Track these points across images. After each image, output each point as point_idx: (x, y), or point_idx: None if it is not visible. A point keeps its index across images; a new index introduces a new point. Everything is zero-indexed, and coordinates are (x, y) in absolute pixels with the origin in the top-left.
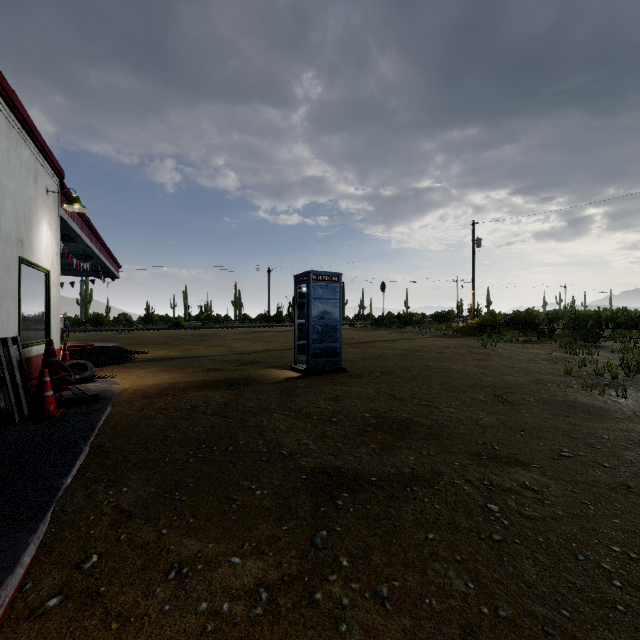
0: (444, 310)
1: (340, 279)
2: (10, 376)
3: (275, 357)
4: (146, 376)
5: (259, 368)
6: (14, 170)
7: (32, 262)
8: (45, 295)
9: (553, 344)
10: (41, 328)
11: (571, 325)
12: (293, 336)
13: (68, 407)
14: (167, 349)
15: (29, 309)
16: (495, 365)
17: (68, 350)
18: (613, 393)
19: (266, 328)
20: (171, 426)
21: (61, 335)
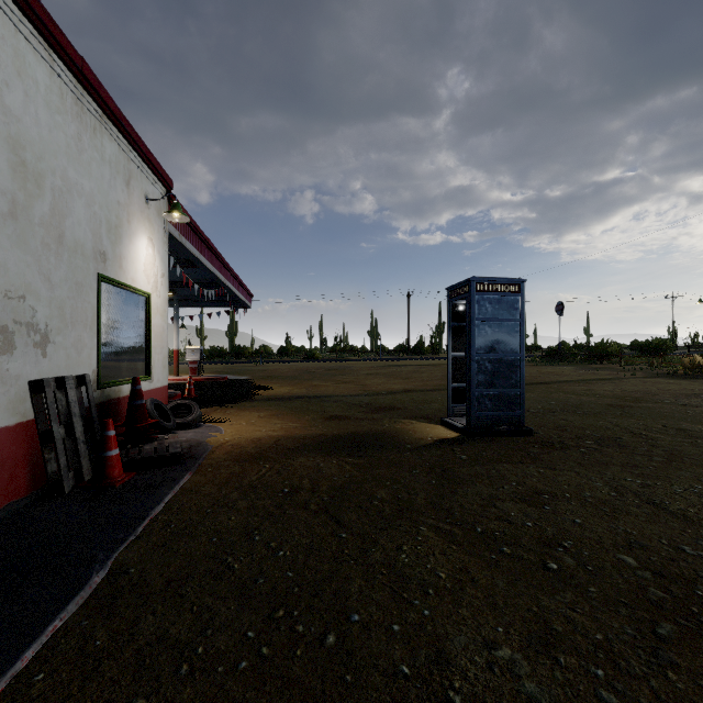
0: (656, 338)
1: (522, 288)
2: (68, 427)
3: (417, 401)
4: (256, 422)
5: (396, 418)
6: (90, 164)
7: (121, 282)
8: (145, 323)
9: None
10: (139, 362)
11: None
12: (439, 372)
13: (143, 469)
14: (294, 385)
15: (119, 339)
16: None
17: (202, 383)
18: None
19: (405, 361)
20: (245, 535)
21: (198, 367)
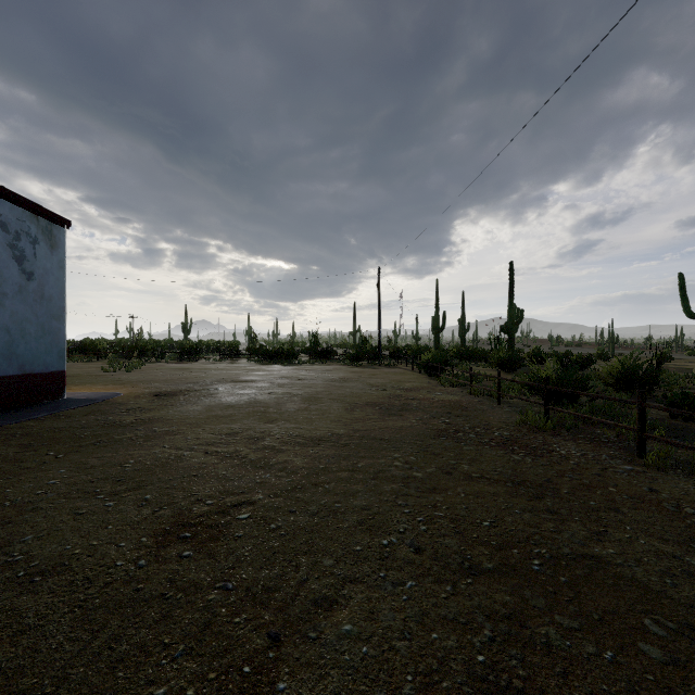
0: None
1: None
2: None
3: None
4: None
5: None
6: None
7: None
8: None
9: (106, 362)
10: None
11: (122, 351)
12: None
13: None
14: None
15: None
16: (68, 371)
17: None
18: (114, 372)
19: None
20: None
21: None
